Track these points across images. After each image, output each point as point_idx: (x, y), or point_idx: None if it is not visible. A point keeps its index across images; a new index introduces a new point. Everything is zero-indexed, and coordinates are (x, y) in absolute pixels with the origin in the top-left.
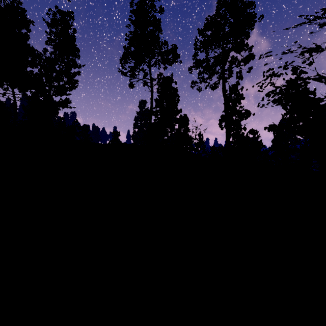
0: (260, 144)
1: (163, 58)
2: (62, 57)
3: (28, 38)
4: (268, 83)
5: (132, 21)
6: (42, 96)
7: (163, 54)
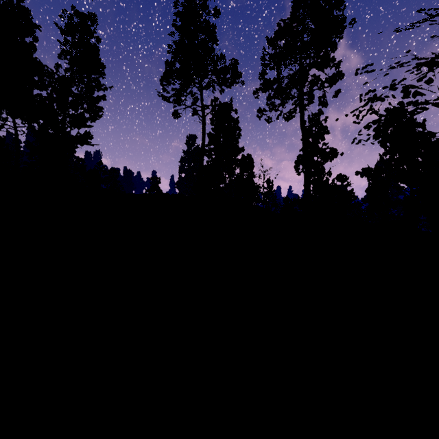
0: (351, 195)
1: (219, 78)
2: (81, 75)
3: (35, 50)
4: (368, 109)
5: (176, 27)
6: (53, 129)
7: (219, 72)
